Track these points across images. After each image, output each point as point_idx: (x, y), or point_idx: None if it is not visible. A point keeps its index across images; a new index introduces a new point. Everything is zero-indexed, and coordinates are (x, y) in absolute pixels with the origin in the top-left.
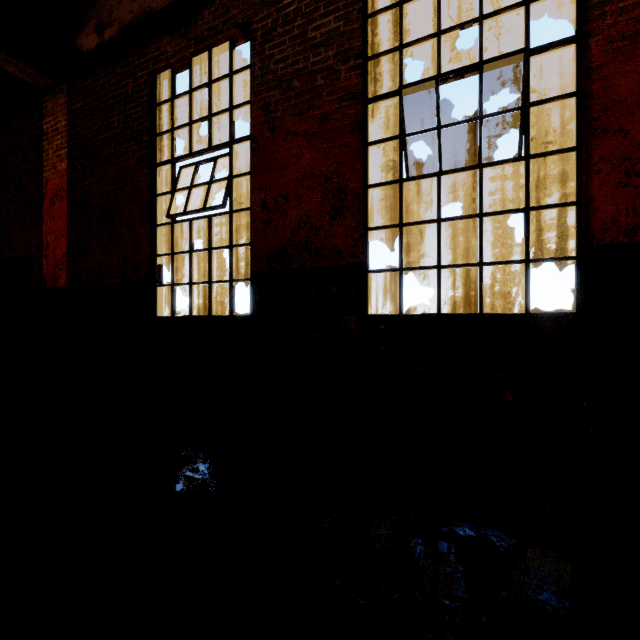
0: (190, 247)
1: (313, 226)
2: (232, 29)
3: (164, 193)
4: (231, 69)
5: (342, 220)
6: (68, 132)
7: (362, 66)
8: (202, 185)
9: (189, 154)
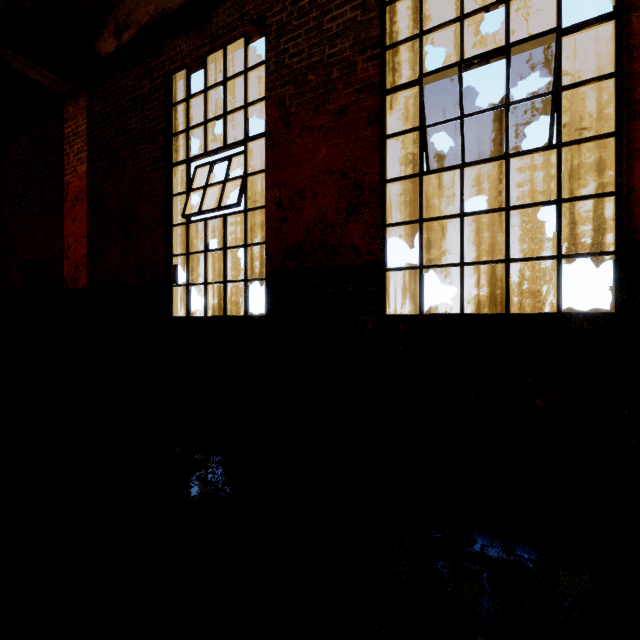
0: (205, 247)
1: (329, 223)
2: (247, 25)
3: (180, 193)
4: (246, 66)
5: (359, 217)
6: (88, 135)
7: (380, 56)
8: (217, 184)
9: (204, 153)
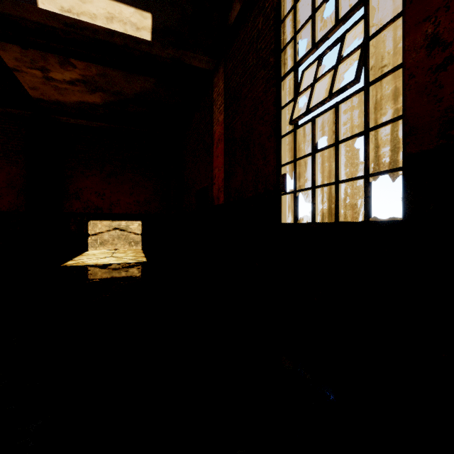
0: (313, 148)
1: None
2: None
3: (287, 103)
4: None
5: None
6: (224, 91)
7: None
8: (326, 73)
9: (311, 48)
